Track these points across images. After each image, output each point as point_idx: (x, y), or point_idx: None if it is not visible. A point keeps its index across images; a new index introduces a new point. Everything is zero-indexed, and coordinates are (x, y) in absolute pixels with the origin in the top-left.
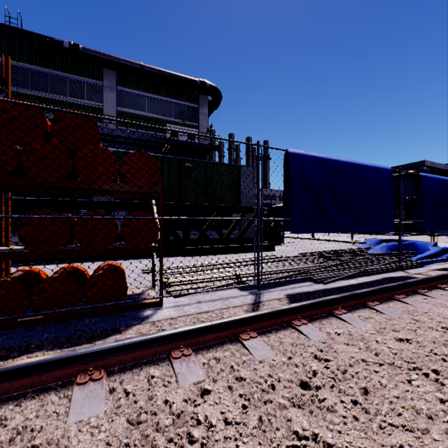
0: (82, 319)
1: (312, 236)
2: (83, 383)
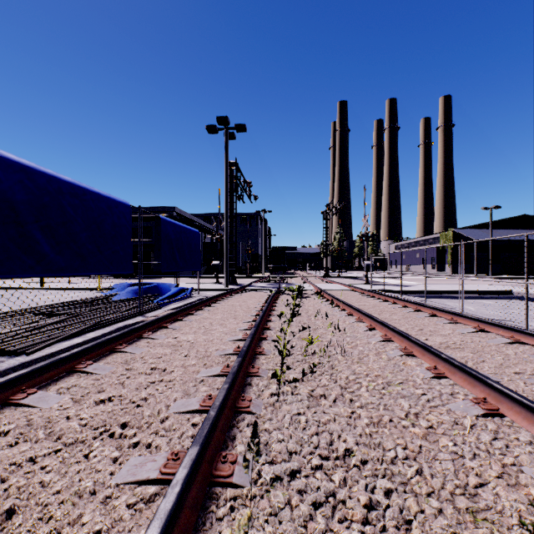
0: None
1: (42, 285)
2: None
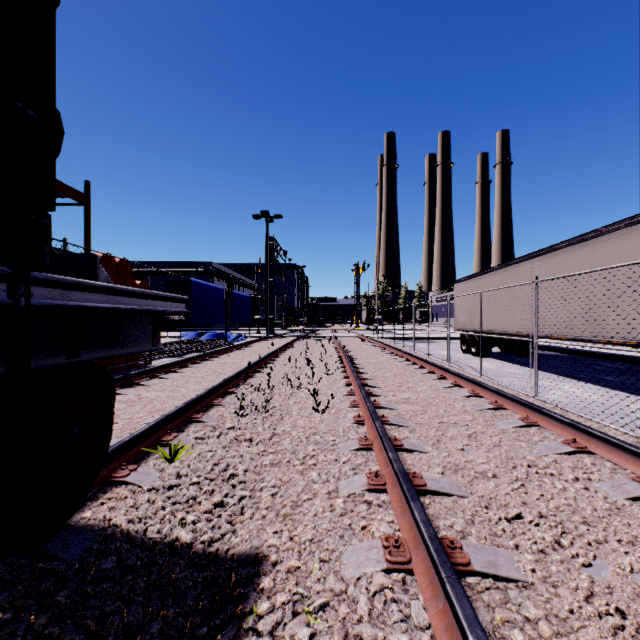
0: (128, 370)
1: None
2: (200, 362)
